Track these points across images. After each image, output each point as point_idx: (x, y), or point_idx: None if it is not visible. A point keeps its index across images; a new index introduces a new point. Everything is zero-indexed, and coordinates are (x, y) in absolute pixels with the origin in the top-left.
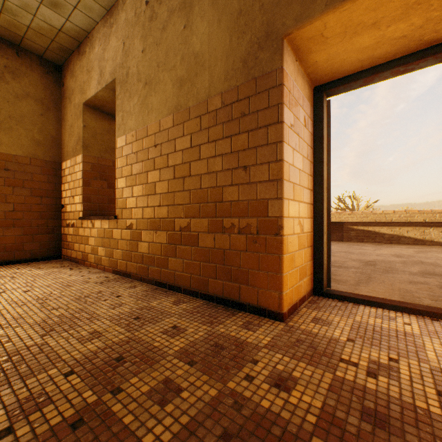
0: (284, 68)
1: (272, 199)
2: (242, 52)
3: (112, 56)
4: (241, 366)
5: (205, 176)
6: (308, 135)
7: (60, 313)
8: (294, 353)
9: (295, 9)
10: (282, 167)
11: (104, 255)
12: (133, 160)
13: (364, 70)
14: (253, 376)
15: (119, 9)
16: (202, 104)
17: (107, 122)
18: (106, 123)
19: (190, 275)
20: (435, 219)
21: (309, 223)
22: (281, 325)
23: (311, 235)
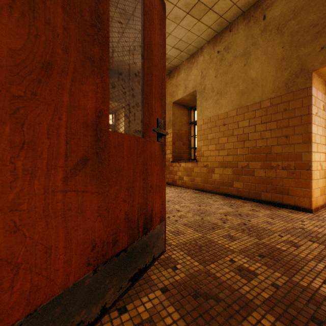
0: (312, 87)
1: (304, 152)
2: (284, 78)
3: (193, 79)
4: (296, 221)
5: (258, 140)
6: (325, 114)
7: (194, 201)
8: (322, 222)
9: (319, 58)
10: (311, 136)
11: (188, 181)
12: (208, 132)
13: None
14: (304, 224)
15: (198, 54)
16: (257, 104)
17: (182, 110)
18: (182, 110)
19: (248, 190)
20: None
21: (325, 164)
22: (311, 214)
23: None
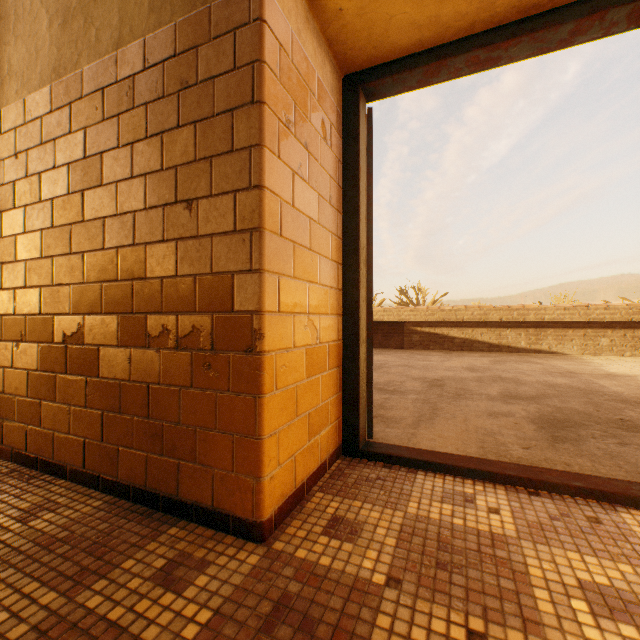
0: None
1: (241, 272)
2: None
3: None
4: None
5: (112, 221)
6: (332, 158)
7: None
8: None
9: None
10: (262, 202)
11: None
12: None
13: (425, 50)
14: None
15: None
16: (107, 63)
17: None
18: None
19: (83, 439)
20: (513, 317)
21: (333, 324)
22: (255, 555)
23: (338, 347)
